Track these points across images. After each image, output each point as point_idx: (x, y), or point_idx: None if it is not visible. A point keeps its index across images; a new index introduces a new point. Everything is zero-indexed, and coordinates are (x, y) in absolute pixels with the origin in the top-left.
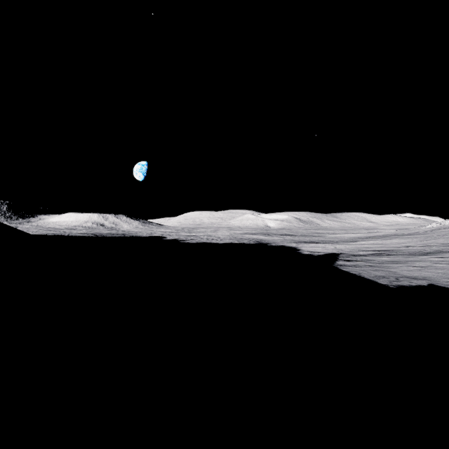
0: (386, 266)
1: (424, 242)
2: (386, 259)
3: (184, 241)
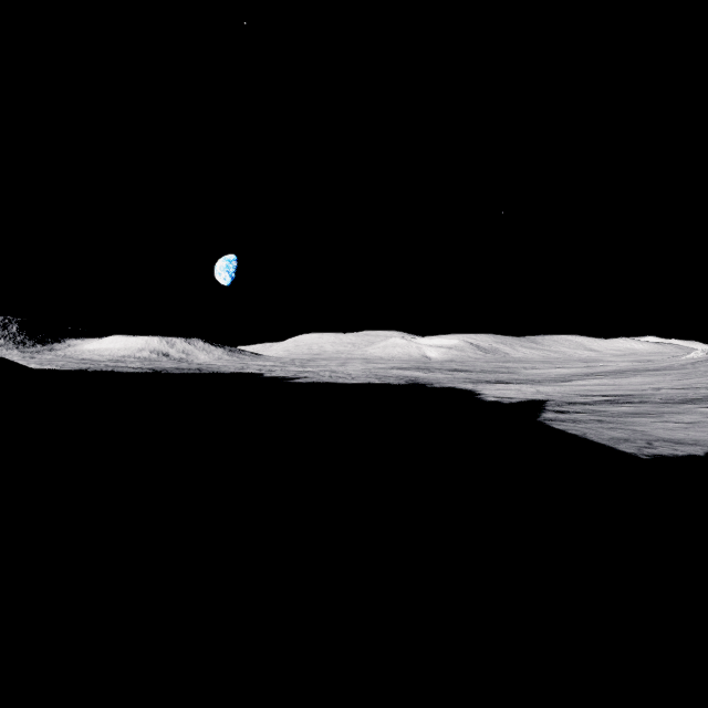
0: (627, 421)
1: (684, 382)
2: (626, 410)
3: (293, 380)
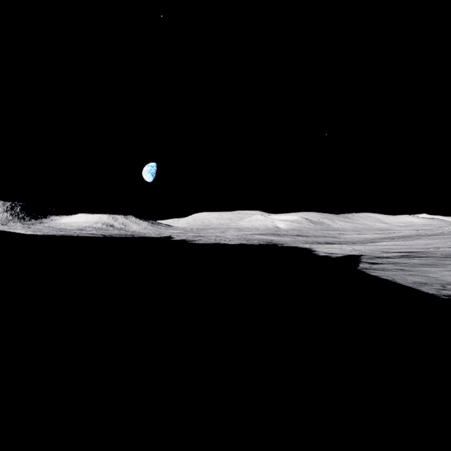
0: (422, 270)
1: None
2: (418, 262)
3: (191, 242)
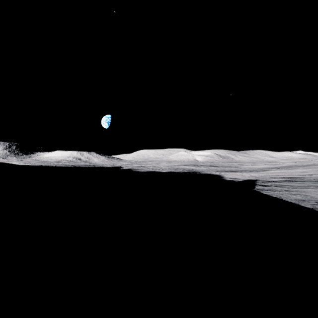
0: (300, 190)
1: None
2: (298, 185)
3: (135, 170)
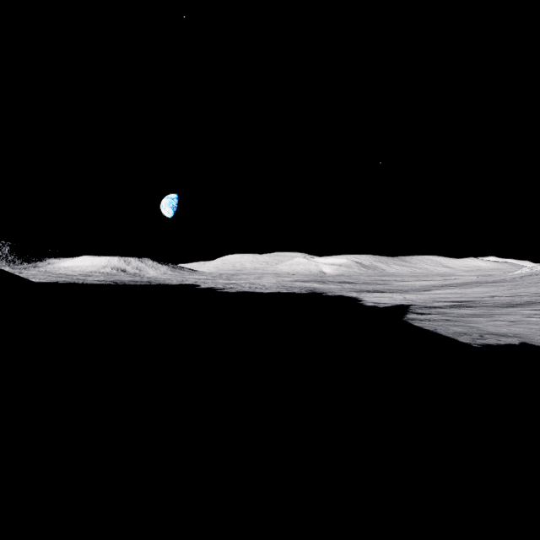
0: (468, 320)
1: (512, 291)
2: (467, 312)
3: (221, 290)
